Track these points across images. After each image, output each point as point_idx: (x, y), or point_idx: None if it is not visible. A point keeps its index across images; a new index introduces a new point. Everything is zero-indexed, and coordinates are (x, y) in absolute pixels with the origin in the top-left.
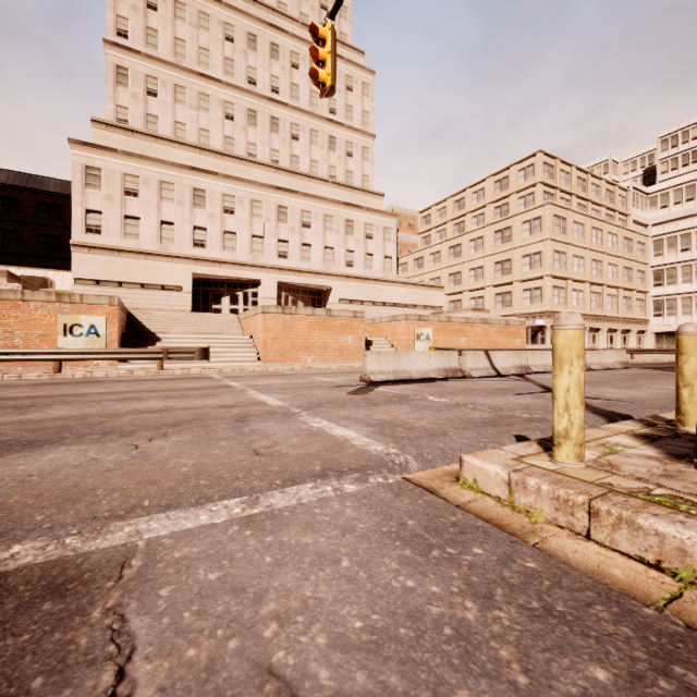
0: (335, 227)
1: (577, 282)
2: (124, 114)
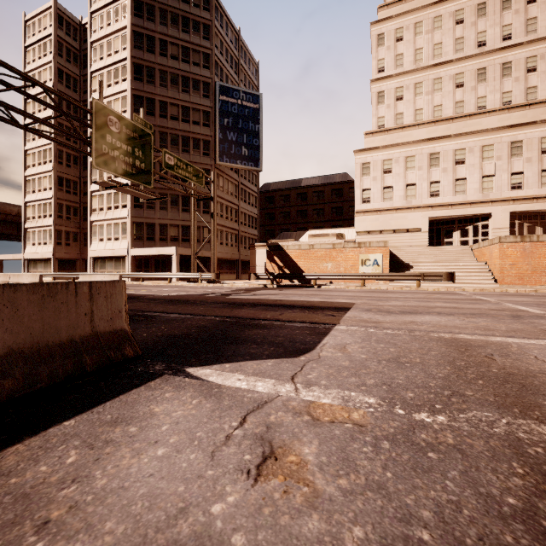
0: None
1: None
2: (382, 122)
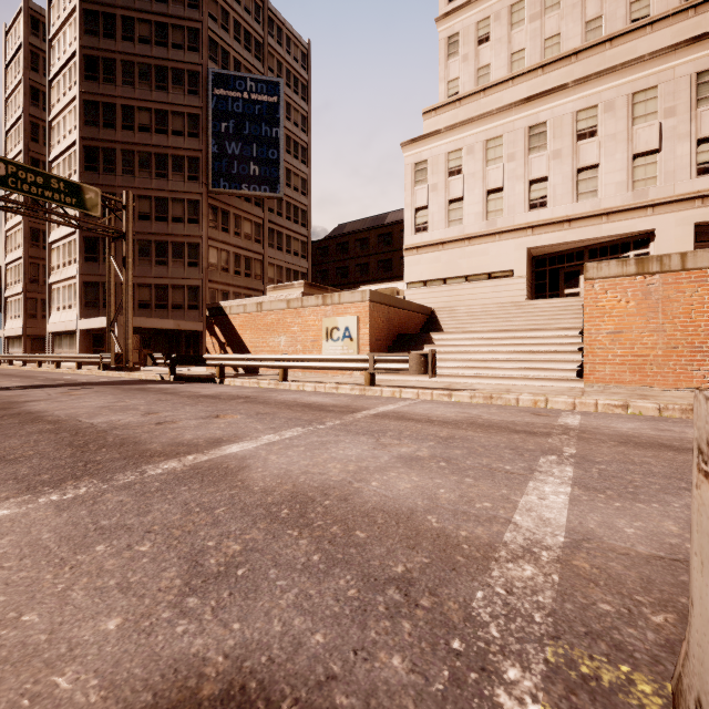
0: None
1: None
2: (455, 88)
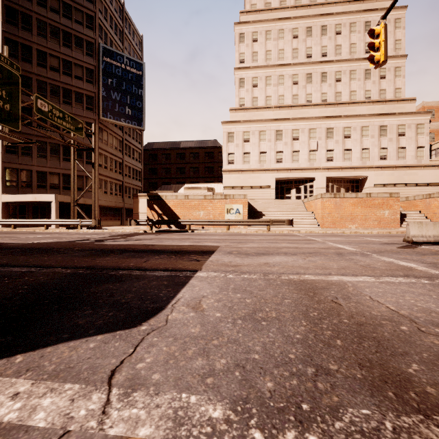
0: (370, 133)
1: None
2: (242, 102)
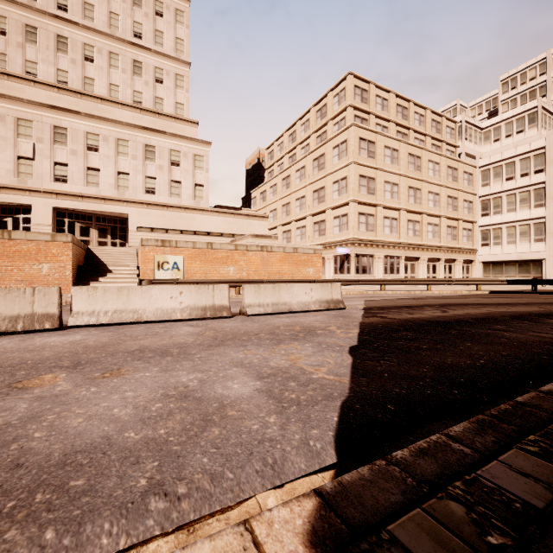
0: (132, 151)
1: (390, 209)
2: None
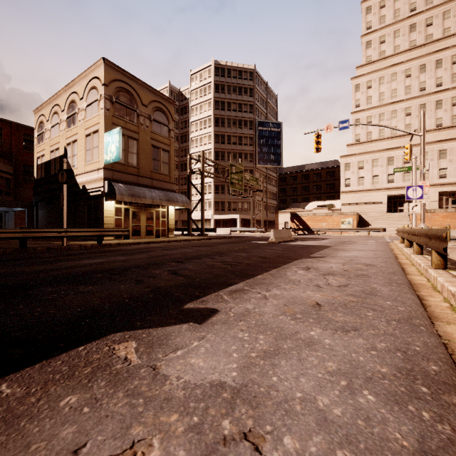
0: None
1: None
2: (358, 137)
